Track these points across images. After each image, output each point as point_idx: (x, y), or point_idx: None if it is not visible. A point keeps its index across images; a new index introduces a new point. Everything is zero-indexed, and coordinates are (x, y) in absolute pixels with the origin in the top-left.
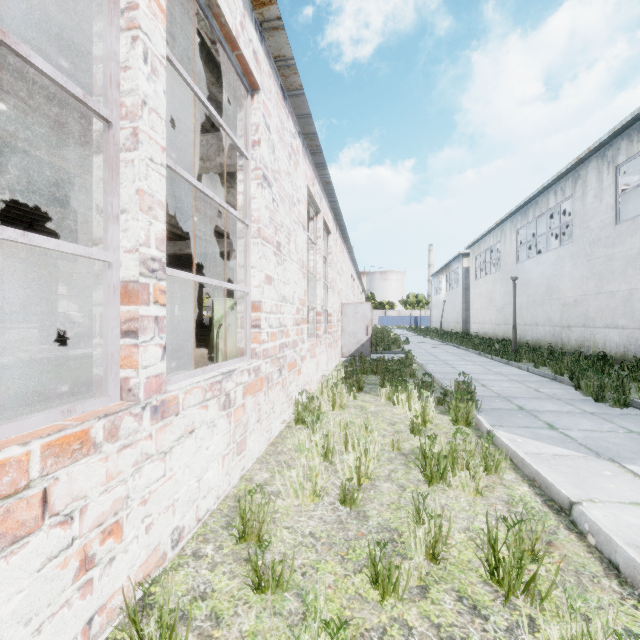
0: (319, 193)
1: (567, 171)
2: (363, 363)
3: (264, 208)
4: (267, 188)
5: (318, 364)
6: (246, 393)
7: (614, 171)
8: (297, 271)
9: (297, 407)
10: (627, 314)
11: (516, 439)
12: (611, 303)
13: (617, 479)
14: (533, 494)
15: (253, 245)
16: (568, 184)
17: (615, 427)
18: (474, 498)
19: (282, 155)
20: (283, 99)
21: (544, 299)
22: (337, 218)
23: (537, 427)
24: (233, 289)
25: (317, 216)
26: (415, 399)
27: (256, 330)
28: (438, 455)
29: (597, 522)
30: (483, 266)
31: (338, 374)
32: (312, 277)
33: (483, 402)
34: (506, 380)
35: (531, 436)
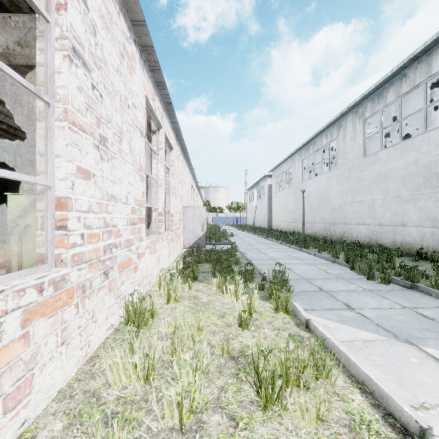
0: (160, 110)
1: (334, 121)
2: (199, 254)
3: (75, 88)
4: (81, 68)
5: (159, 257)
6: (32, 317)
7: (363, 122)
8: (132, 172)
9: (127, 309)
10: (371, 216)
11: (328, 324)
12: (361, 208)
13: (426, 368)
14: (369, 406)
15: (58, 129)
16: (334, 130)
17: (392, 303)
18: (315, 427)
19: (109, 47)
20: None
21: (319, 206)
22: (179, 138)
23: (339, 308)
24: (14, 178)
25: (159, 131)
26: (241, 288)
27: (62, 232)
28: (273, 373)
29: None
30: (280, 184)
31: (177, 265)
32: (155, 183)
33: (292, 285)
34: (303, 264)
35: (338, 319)
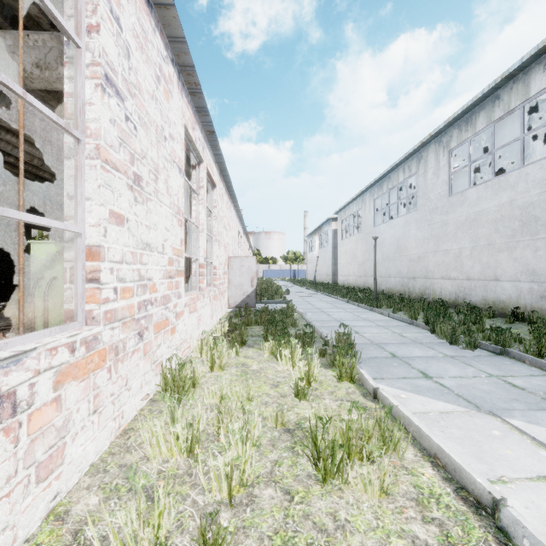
0: (201, 141)
1: (413, 152)
2: (247, 314)
3: (108, 121)
4: (114, 97)
5: (200, 318)
6: (64, 380)
7: (448, 154)
8: (170, 216)
9: (164, 376)
10: (457, 268)
11: (400, 395)
12: (446, 259)
13: (509, 441)
14: (441, 480)
15: (89, 168)
16: (413, 163)
17: (476, 371)
18: (379, 500)
19: (144, 70)
20: (146, 3)
21: (395, 256)
22: (223, 174)
23: (414, 377)
24: (43, 225)
25: (200, 165)
26: (298, 354)
27: (93, 285)
28: (333, 443)
29: (542, 539)
30: (347, 229)
31: (222, 327)
32: (194, 228)
33: (360, 351)
34: (374, 326)
35: (412, 389)
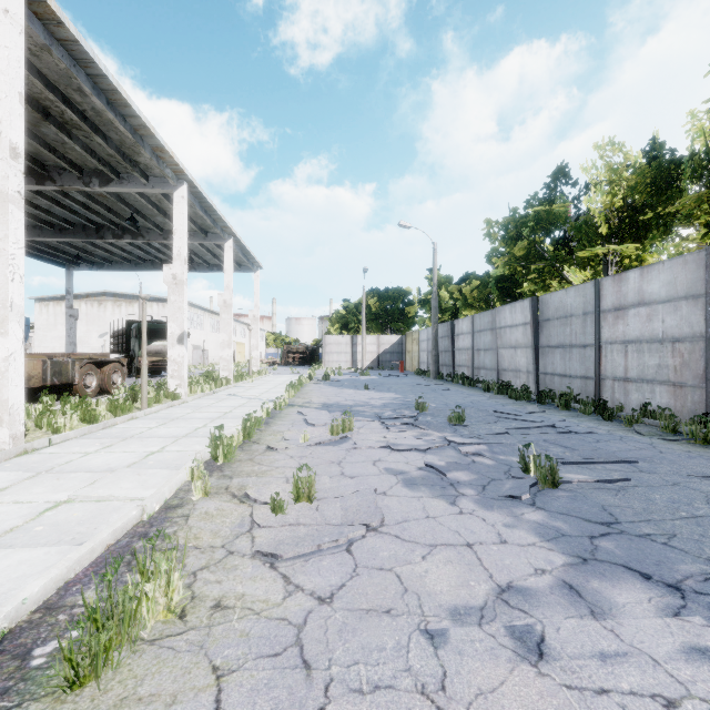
0: None
1: None
2: None
3: None
4: None
5: None
6: None
7: None
8: None
9: None
10: None
11: None
12: None
13: None
14: None
15: None
16: None
17: None
18: None
19: None
20: None
21: None
22: None
23: None
24: None
25: None
26: None
27: None
28: None
29: None
30: None
31: None
32: None
33: None
34: None
35: None
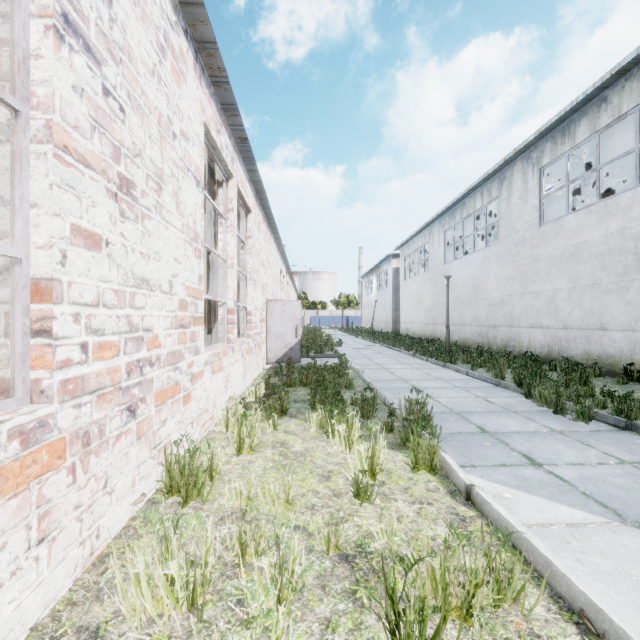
0: (230, 150)
1: (494, 172)
2: (290, 373)
3: (69, 88)
4: (82, 55)
5: (228, 379)
6: None
7: (539, 173)
8: (181, 243)
9: (169, 467)
10: (551, 314)
11: (503, 493)
12: (536, 303)
13: None
14: None
15: (35, 157)
16: (494, 186)
17: (601, 455)
18: None
19: (138, 30)
20: None
21: (471, 299)
22: (260, 196)
23: (517, 464)
24: None
25: (228, 182)
26: (357, 430)
27: (42, 340)
28: (421, 602)
29: None
30: (411, 267)
31: (257, 390)
32: (221, 263)
33: (437, 423)
34: (450, 387)
35: (518, 484)
